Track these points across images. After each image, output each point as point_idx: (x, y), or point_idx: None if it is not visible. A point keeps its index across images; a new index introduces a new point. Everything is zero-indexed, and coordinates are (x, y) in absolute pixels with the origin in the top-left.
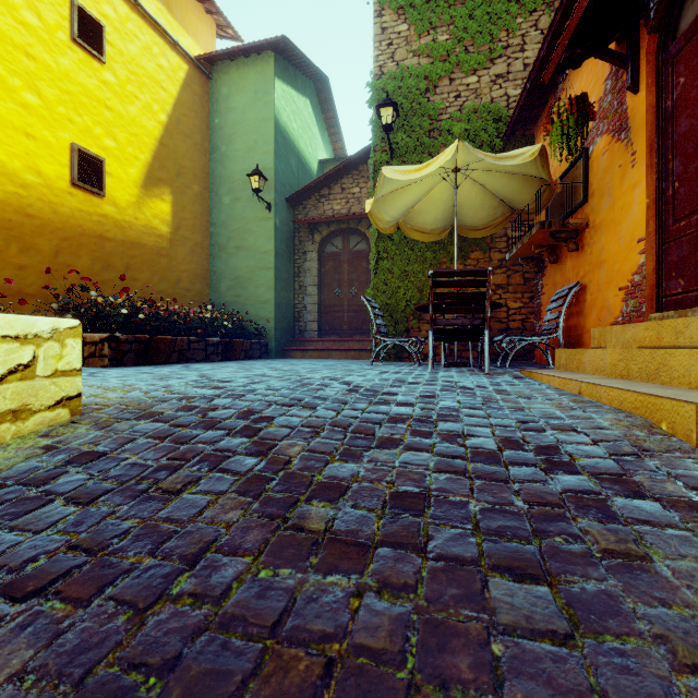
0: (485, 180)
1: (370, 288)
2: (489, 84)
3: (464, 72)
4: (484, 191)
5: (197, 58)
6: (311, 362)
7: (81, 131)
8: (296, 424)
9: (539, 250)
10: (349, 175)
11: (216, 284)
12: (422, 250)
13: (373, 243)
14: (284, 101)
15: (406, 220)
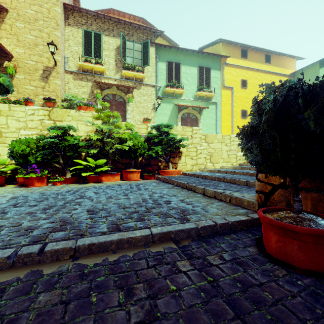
0: None
1: None
2: None
3: None
4: None
5: (290, 74)
6: None
7: None
8: None
9: None
10: None
11: None
12: None
13: None
14: (323, 73)
15: None
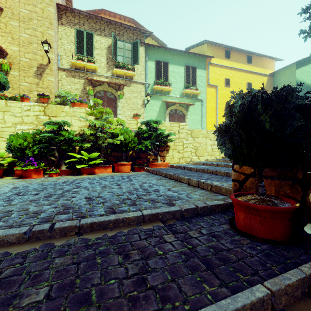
0: None
1: None
2: None
3: None
4: None
5: (270, 74)
6: None
7: None
8: None
9: None
10: None
11: None
12: None
13: None
14: (299, 74)
15: None
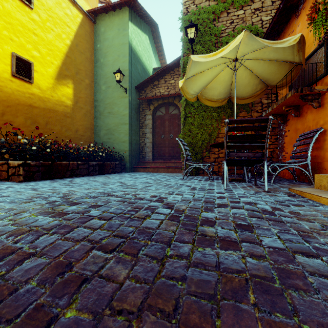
0: (253, 66)
1: (181, 133)
2: (250, 14)
3: (235, 8)
4: (251, 74)
5: (88, 11)
6: (147, 176)
7: (18, 46)
8: (104, 304)
9: (288, 108)
10: (169, 73)
11: (98, 132)
12: (211, 111)
13: (182, 108)
14: (134, 35)
15: (202, 94)
